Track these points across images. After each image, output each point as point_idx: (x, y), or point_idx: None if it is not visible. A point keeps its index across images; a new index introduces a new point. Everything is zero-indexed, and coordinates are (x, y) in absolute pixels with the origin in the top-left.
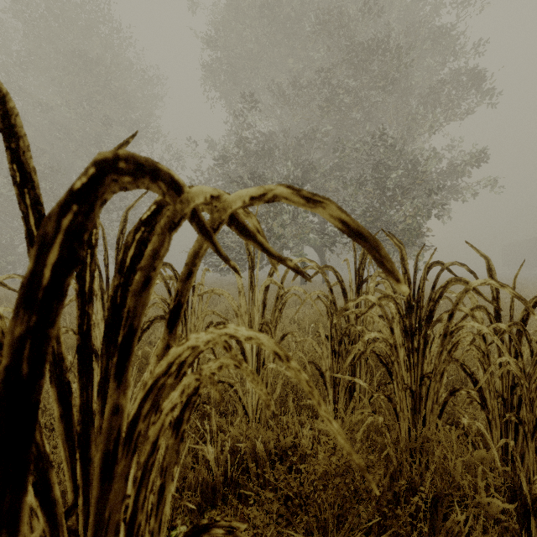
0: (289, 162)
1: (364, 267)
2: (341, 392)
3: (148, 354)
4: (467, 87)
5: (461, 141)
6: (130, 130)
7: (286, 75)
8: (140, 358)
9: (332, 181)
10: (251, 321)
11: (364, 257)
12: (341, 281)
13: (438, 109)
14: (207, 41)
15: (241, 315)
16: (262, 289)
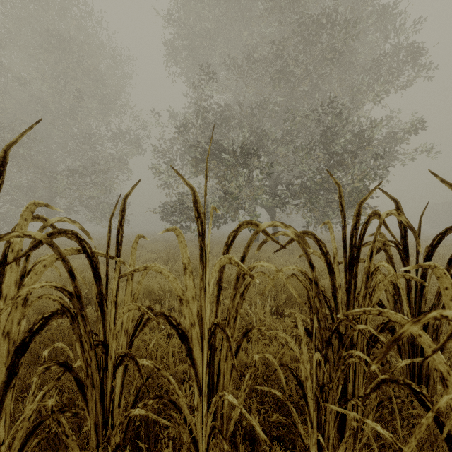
0: (243, 129)
1: (363, 234)
2: (329, 413)
3: (72, 342)
4: (407, 61)
5: (398, 112)
6: (101, 103)
7: (240, 54)
8: (60, 349)
9: (283, 147)
10: (201, 309)
11: (359, 219)
12: (325, 253)
13: (382, 79)
14: (169, 20)
15: (186, 302)
16: (215, 271)
